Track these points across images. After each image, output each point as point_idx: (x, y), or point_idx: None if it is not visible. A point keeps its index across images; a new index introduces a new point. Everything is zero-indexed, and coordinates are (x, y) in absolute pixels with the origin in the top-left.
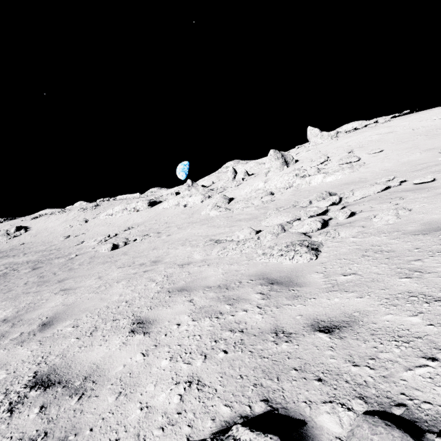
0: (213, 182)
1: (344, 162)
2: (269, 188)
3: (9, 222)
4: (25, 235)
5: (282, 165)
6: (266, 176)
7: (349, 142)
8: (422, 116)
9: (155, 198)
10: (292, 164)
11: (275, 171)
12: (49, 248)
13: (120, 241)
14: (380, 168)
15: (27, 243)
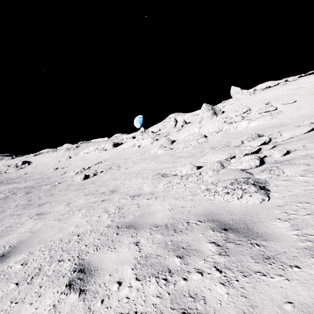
0: (159, 129)
1: (263, 111)
2: (202, 132)
3: (18, 158)
4: (28, 167)
5: (212, 115)
6: (199, 123)
7: (265, 97)
8: None
9: (118, 141)
10: (220, 114)
11: (206, 120)
12: (42, 177)
13: (91, 172)
14: (297, 114)
15: (29, 173)
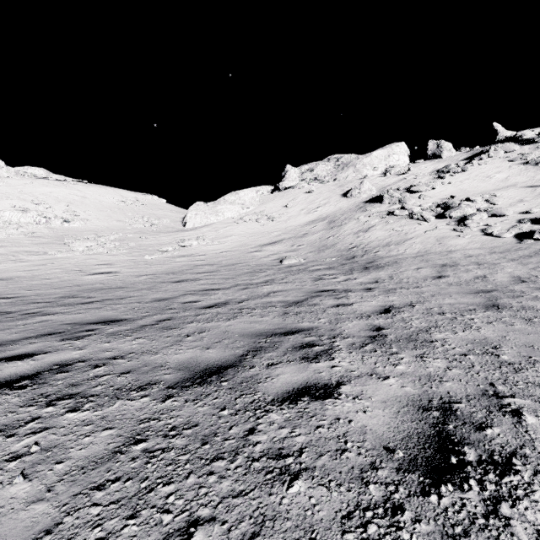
0: None
1: (72, 214)
2: (8, 220)
3: None
4: None
5: None
6: None
7: (54, 194)
8: (98, 191)
9: None
10: None
11: None
12: None
13: None
14: (103, 225)
15: None
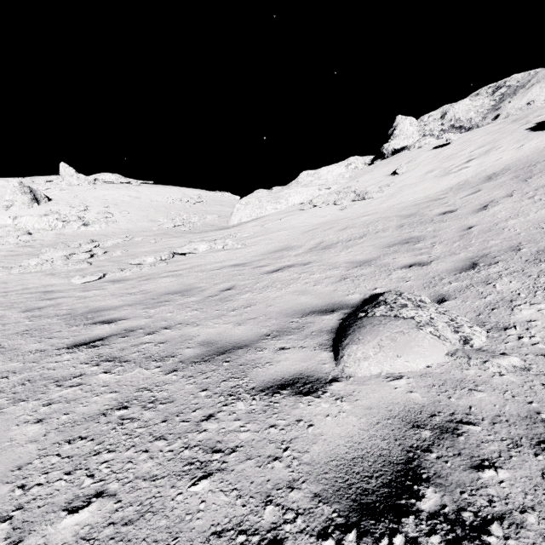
0: None
1: (102, 216)
2: (22, 227)
3: None
4: None
5: (32, 202)
6: (7, 209)
7: (107, 196)
8: (160, 190)
9: None
10: (45, 202)
11: (22, 207)
12: None
13: None
14: (125, 227)
15: None
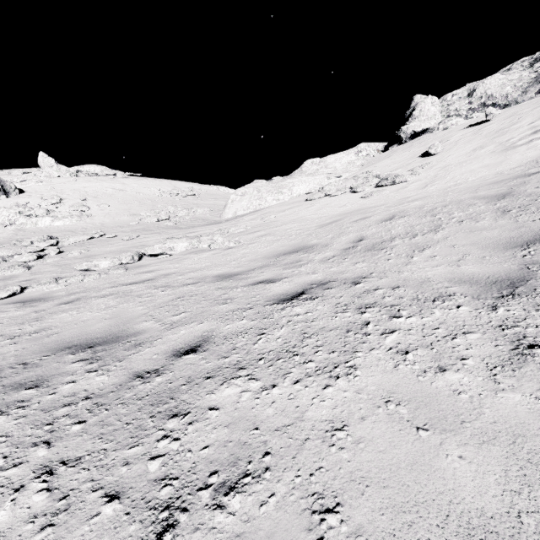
0: None
1: (76, 209)
2: None
3: None
4: None
5: None
6: None
7: (87, 188)
8: (148, 183)
9: None
10: (15, 194)
11: None
12: None
13: None
14: (100, 222)
15: None
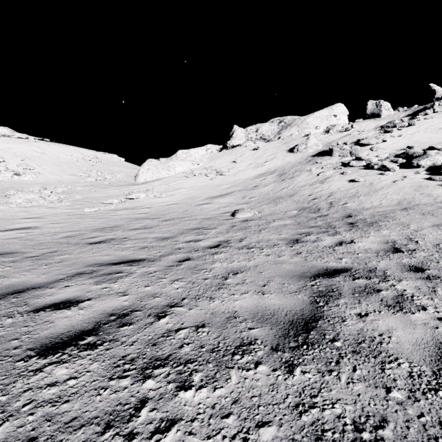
0: None
1: (25, 168)
2: None
3: None
4: None
5: None
6: None
7: (13, 149)
8: (59, 148)
9: None
10: None
11: None
12: None
13: None
14: (55, 179)
15: None
